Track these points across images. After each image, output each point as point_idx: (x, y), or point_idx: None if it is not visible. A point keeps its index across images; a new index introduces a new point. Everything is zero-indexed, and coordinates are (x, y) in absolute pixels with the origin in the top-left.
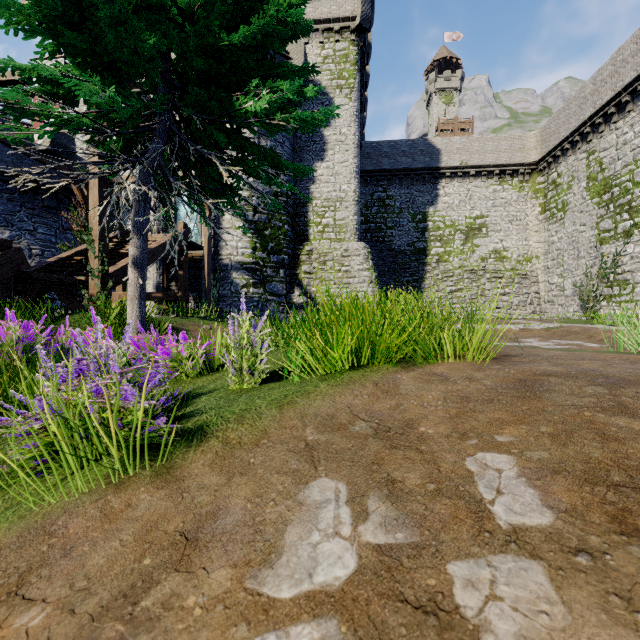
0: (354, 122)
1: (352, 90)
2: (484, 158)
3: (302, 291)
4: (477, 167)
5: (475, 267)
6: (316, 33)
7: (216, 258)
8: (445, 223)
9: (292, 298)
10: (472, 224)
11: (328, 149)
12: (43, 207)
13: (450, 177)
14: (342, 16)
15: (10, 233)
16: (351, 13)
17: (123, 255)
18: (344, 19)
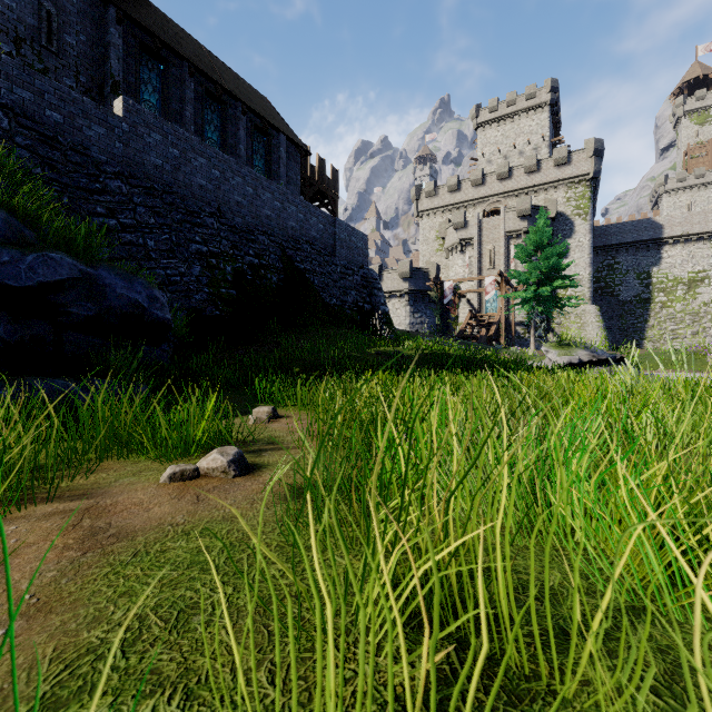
0: (588, 233)
1: (587, 215)
2: (705, 227)
3: (554, 335)
4: (698, 234)
5: (696, 310)
6: (562, 185)
7: (507, 320)
8: (668, 278)
9: (548, 339)
10: (694, 277)
11: (570, 251)
12: (428, 302)
13: (672, 243)
14: (580, 174)
15: (419, 315)
16: (586, 171)
17: (484, 325)
18: (581, 176)
